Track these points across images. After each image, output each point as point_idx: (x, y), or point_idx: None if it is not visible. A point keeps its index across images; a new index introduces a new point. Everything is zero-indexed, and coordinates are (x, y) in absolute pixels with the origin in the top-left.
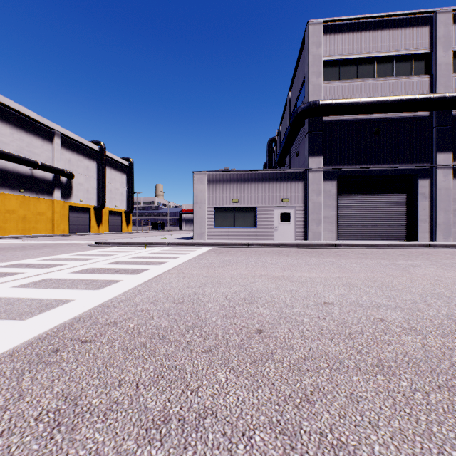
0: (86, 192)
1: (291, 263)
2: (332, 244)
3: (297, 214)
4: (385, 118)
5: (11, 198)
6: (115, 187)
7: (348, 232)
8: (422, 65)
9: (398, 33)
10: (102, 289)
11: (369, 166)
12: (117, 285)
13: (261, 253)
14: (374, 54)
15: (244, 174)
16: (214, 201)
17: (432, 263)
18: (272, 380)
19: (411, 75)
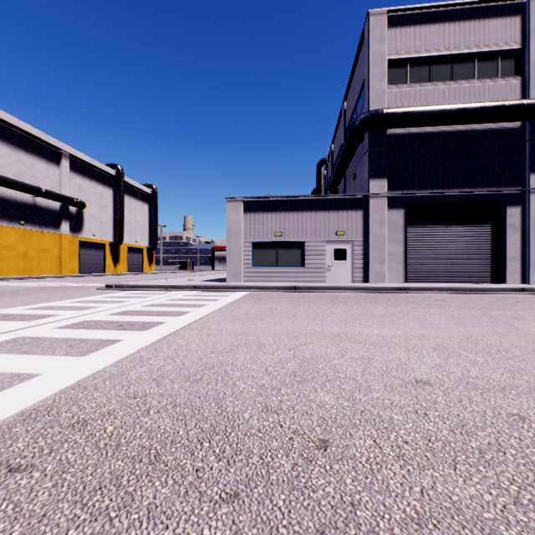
0: (100, 225)
1: (353, 313)
2: (400, 288)
3: (355, 250)
4: (464, 131)
5: (9, 231)
6: (135, 218)
7: (419, 273)
8: (512, 65)
9: (481, 25)
10: (88, 355)
11: (445, 190)
12: (113, 348)
13: (312, 299)
14: (451, 51)
15: (289, 201)
16: (252, 234)
17: None
18: None
19: (497, 77)
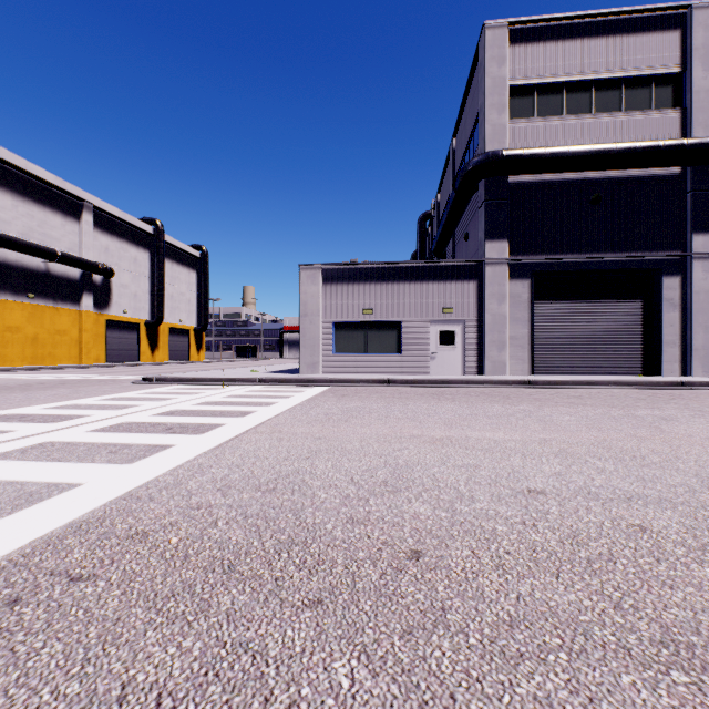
0: (133, 299)
1: (461, 413)
2: (524, 381)
3: (467, 332)
4: (608, 178)
5: (14, 308)
6: (179, 290)
7: (549, 362)
8: (669, 93)
9: (630, 42)
10: (136, 463)
11: (583, 255)
12: (165, 454)
13: (410, 396)
14: (591, 75)
15: (381, 269)
16: (333, 312)
17: (696, 413)
18: (449, 683)
19: (651, 109)
